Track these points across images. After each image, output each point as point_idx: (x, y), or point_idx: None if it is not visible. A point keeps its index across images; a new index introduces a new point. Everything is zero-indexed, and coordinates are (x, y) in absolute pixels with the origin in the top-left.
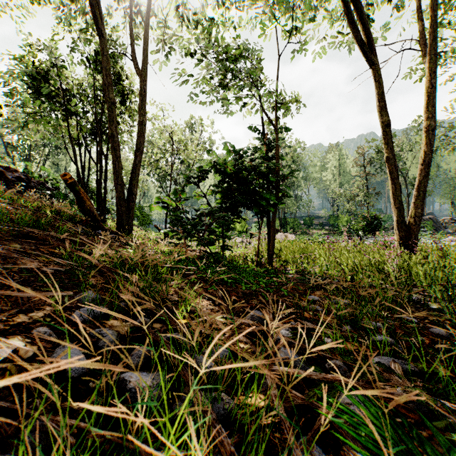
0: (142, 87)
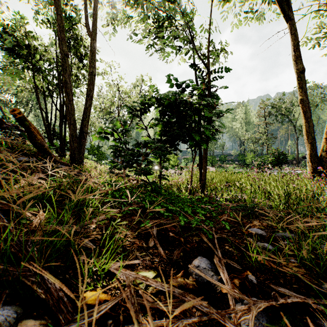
0: (92, 43)
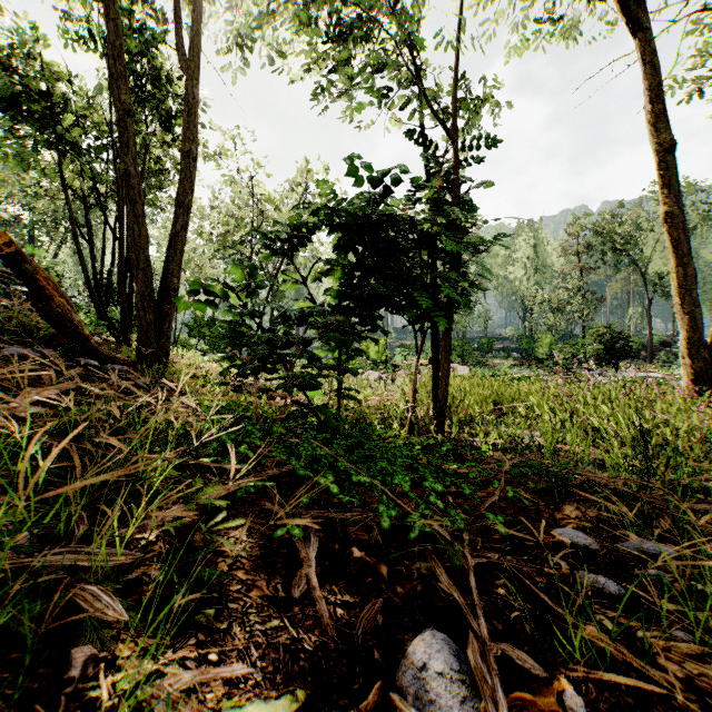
0: (189, 87)
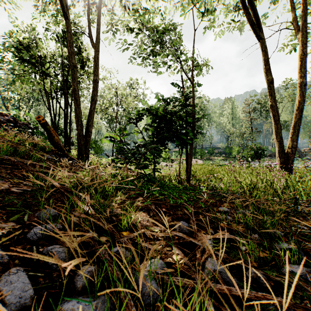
0: (95, 55)
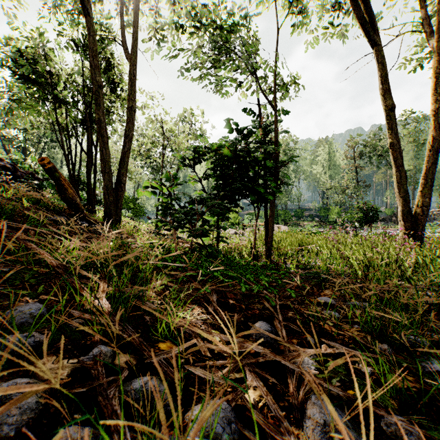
0: (131, 71)
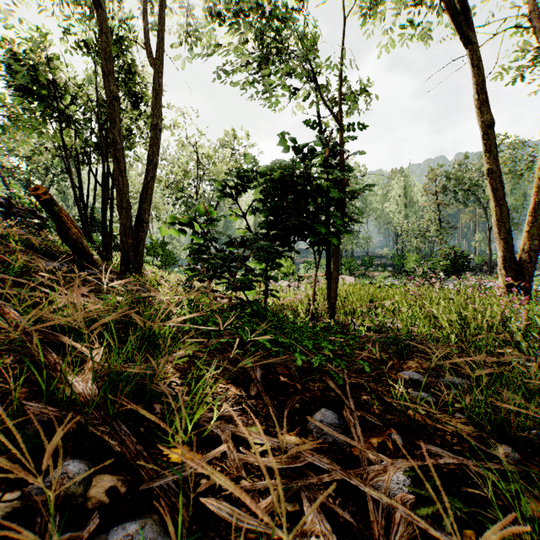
0: (156, 79)
